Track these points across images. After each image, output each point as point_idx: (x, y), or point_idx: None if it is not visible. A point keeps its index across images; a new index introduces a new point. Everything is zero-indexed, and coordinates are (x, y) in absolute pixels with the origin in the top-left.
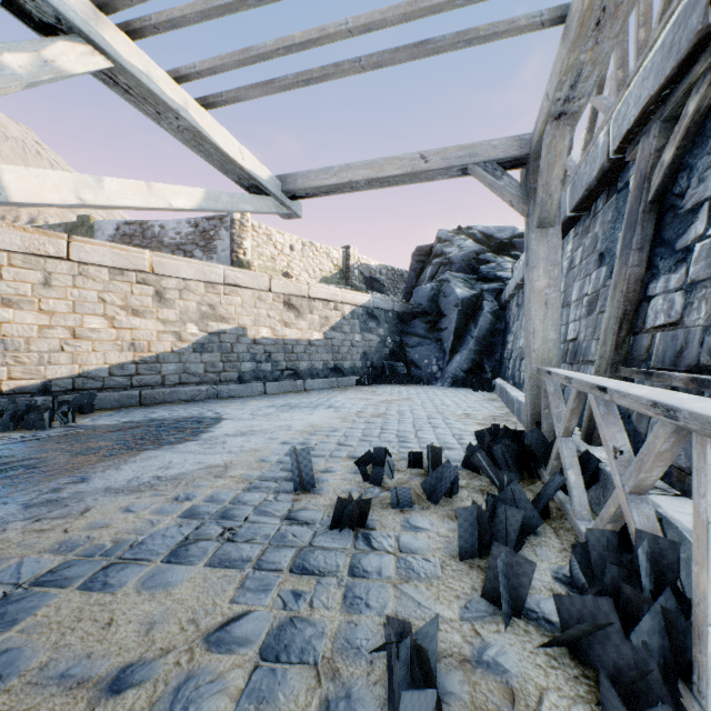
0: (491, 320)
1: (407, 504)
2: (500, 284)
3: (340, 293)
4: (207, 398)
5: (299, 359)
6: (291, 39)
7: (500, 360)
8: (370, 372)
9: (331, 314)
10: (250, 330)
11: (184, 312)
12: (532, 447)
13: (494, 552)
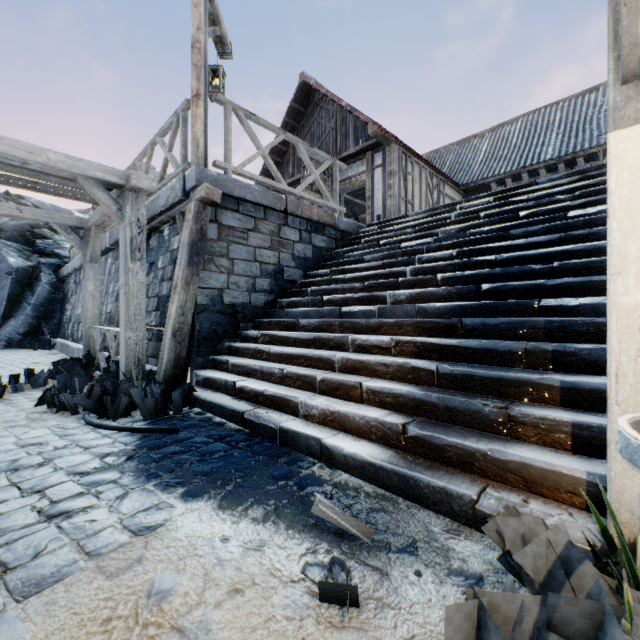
0: (50, 290)
1: (22, 391)
2: (59, 261)
3: None
4: None
5: None
6: None
7: (60, 324)
8: None
9: None
10: None
11: None
12: (87, 361)
13: (74, 379)
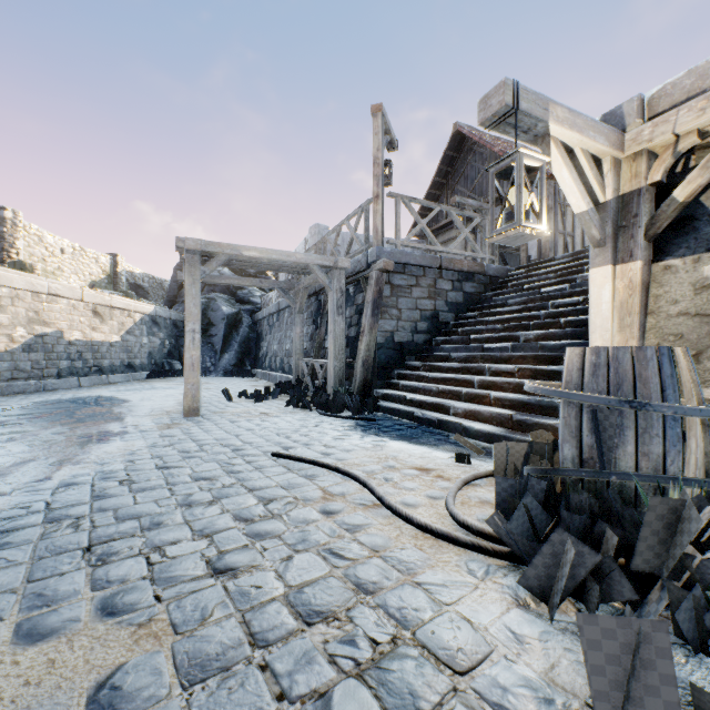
0: (248, 331)
1: (268, 399)
2: (253, 307)
3: (134, 304)
4: (35, 391)
5: (103, 358)
6: (244, 264)
7: (256, 358)
8: (154, 368)
9: (127, 321)
10: (67, 333)
11: (16, 317)
12: (298, 383)
13: (301, 393)
